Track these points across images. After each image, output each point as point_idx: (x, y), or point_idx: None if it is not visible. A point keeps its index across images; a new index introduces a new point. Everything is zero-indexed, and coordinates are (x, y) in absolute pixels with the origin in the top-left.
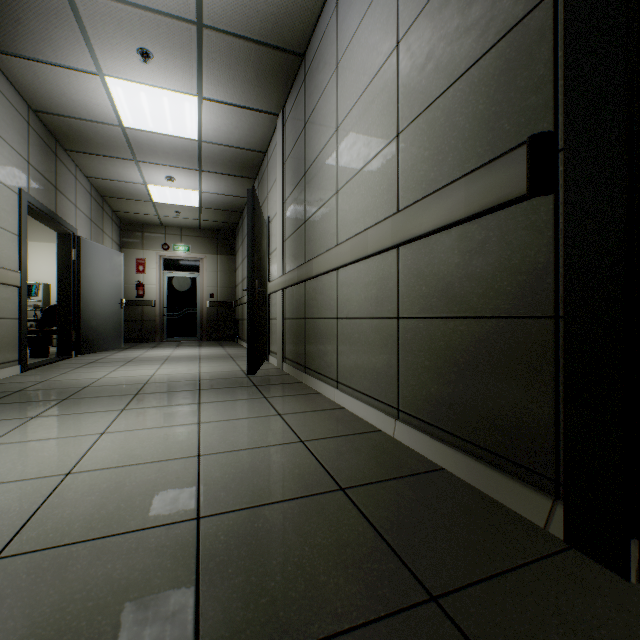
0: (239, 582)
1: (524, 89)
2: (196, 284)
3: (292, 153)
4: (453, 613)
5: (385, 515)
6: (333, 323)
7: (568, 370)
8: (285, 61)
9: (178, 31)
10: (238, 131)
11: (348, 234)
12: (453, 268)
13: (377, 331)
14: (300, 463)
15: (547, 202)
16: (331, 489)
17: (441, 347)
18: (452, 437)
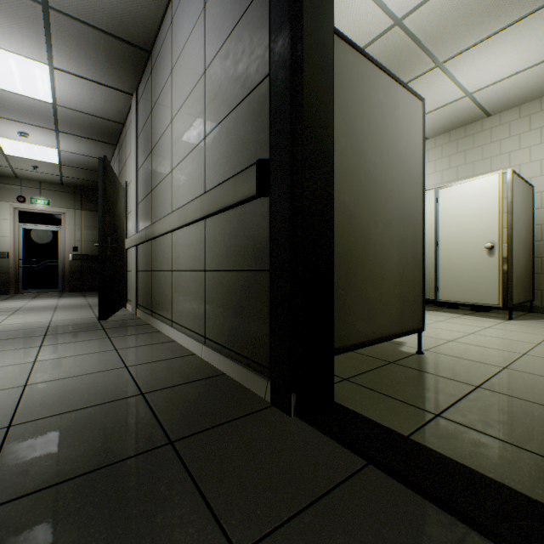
0: (32, 457)
1: (259, 129)
2: (58, 237)
3: (143, 130)
4: (179, 447)
5: (166, 405)
6: (169, 274)
7: (272, 302)
8: (134, 53)
9: (22, 5)
10: (95, 102)
11: (178, 205)
12: (231, 237)
13: (194, 280)
14: (117, 381)
15: (267, 201)
16: (134, 395)
17: (225, 291)
18: (230, 351)
